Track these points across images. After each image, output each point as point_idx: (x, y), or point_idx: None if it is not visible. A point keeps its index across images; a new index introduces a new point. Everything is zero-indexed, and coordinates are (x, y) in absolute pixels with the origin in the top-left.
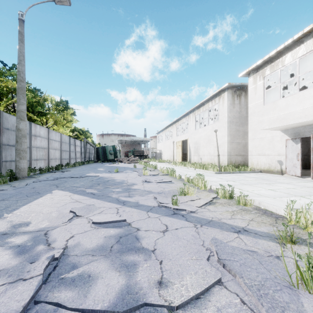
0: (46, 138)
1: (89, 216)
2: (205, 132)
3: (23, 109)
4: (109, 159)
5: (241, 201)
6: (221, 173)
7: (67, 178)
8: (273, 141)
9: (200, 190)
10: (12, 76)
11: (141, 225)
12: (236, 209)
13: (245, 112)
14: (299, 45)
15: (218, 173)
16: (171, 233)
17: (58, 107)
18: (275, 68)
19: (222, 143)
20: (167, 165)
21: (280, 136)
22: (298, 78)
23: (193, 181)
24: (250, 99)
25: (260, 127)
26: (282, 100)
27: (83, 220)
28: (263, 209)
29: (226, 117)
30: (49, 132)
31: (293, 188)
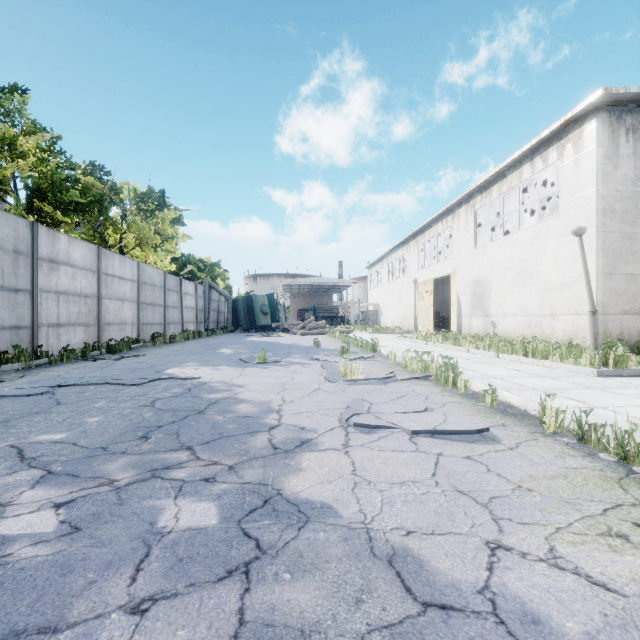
0: (92, 271)
1: None
2: (507, 251)
3: None
4: (261, 324)
5: None
6: (621, 376)
7: (85, 388)
8: None
9: None
10: (6, 111)
11: None
12: None
13: None
14: None
15: (610, 376)
16: None
17: (144, 206)
18: None
19: (574, 276)
20: (400, 339)
21: None
22: None
23: None
24: None
25: None
26: None
27: None
28: None
29: (589, 198)
30: (102, 255)
31: None
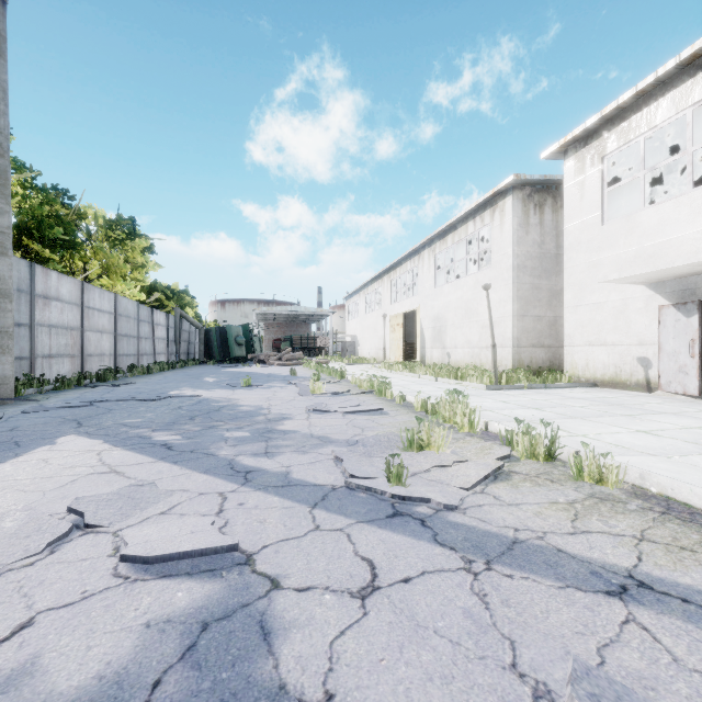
0: (77, 305)
1: (126, 528)
2: (458, 292)
3: (2, 225)
4: (236, 356)
5: (586, 469)
6: (502, 389)
7: (118, 403)
8: (627, 311)
9: (460, 435)
10: None
11: (288, 563)
12: (579, 496)
13: (554, 245)
14: (692, 74)
15: (495, 389)
16: (391, 600)
17: (113, 234)
18: (630, 133)
19: (500, 317)
20: (371, 369)
21: (644, 299)
22: (690, 154)
23: (440, 410)
24: (569, 211)
25: (597, 277)
26: (651, 211)
27: (99, 543)
28: (656, 494)
29: (508, 256)
30: (85, 289)
31: (699, 427)
